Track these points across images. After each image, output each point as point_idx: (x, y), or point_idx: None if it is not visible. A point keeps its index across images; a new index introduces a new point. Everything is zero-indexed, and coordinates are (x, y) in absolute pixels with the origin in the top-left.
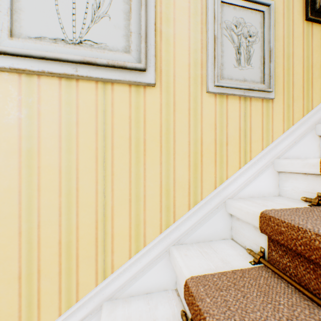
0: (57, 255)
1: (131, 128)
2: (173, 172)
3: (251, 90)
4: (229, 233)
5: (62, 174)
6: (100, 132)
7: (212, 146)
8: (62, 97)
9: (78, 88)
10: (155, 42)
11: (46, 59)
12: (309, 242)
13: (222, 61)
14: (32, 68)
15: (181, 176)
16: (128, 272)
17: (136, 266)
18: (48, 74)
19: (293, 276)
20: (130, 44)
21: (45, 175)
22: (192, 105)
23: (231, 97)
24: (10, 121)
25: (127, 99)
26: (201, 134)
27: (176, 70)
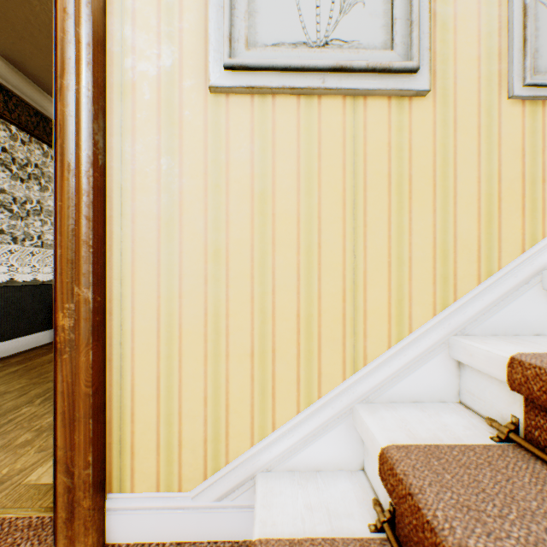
0: (294, 332)
1: (391, 159)
2: (452, 225)
3: None
4: None
5: (300, 225)
6: (348, 167)
7: (518, 184)
8: (300, 121)
9: (321, 108)
10: (430, 29)
11: (288, 70)
12: None
13: (535, 46)
14: (271, 84)
15: (465, 231)
16: (386, 367)
17: (399, 359)
18: (286, 92)
19: None
20: (394, 37)
21: (281, 225)
22: (484, 121)
23: None
24: (241, 156)
25: (385, 117)
26: (499, 166)
27: (457, 69)
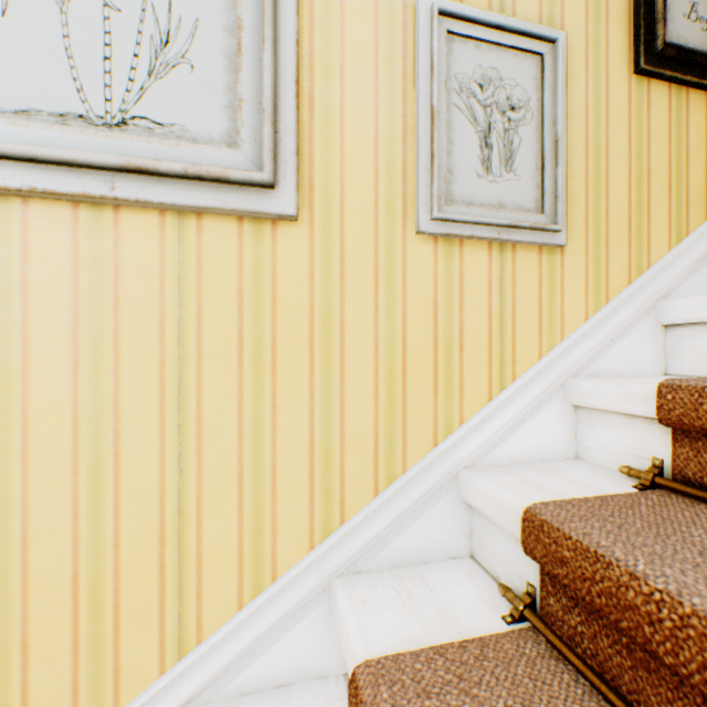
0: (69, 608)
1: (243, 314)
2: (339, 412)
3: (513, 228)
4: (467, 544)
5: (81, 423)
6: (171, 326)
7: (429, 351)
8: (81, 247)
9: (120, 226)
10: (298, 123)
11: (40, 162)
12: (616, 590)
13: (450, 164)
14: (7, 182)
15: (358, 420)
16: (235, 641)
17: (255, 625)
18: (46, 196)
19: (589, 657)
20: (239, 128)
21: (41, 426)
22: (384, 262)
23: (471, 242)
24: None
25: (234, 249)
26: (404, 326)
27: (346, 185)
